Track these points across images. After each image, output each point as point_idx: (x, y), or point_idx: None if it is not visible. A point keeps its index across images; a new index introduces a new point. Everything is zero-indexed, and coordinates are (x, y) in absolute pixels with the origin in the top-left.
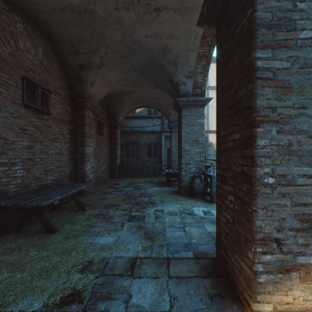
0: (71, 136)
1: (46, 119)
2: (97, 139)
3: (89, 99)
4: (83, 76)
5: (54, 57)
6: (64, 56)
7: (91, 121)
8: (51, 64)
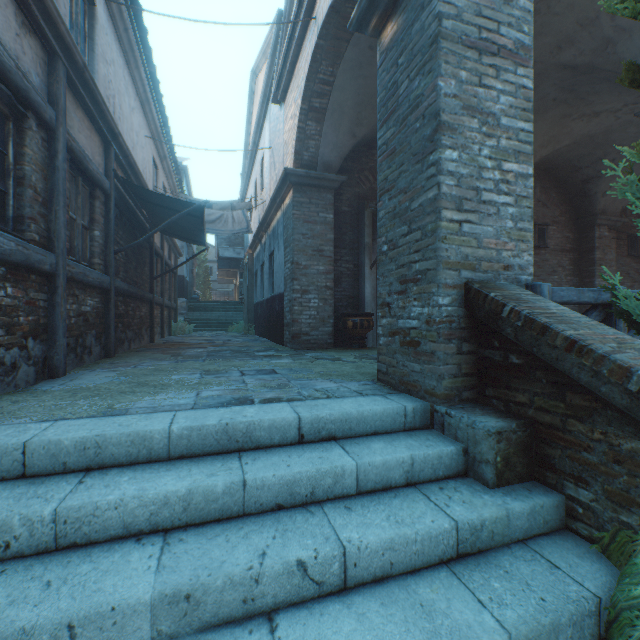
0: (573, 267)
1: (542, 254)
2: (625, 266)
3: (598, 215)
4: (588, 190)
5: (551, 186)
6: (562, 179)
7: (605, 242)
8: (547, 195)
